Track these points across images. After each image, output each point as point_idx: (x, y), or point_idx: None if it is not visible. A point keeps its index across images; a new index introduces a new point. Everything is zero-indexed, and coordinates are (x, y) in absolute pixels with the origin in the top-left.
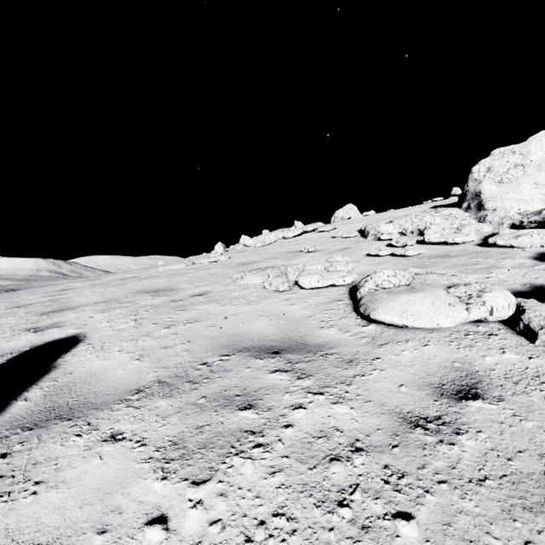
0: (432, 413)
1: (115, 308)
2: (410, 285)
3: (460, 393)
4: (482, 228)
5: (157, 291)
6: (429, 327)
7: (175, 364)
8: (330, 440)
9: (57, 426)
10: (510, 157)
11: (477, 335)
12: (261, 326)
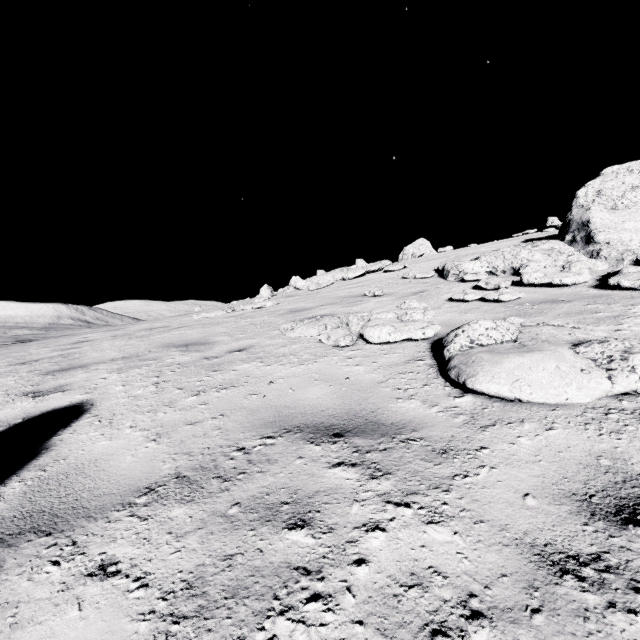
0: (584, 548)
1: (134, 367)
2: (517, 341)
3: (622, 513)
4: (595, 266)
5: (188, 345)
6: (554, 402)
7: (202, 449)
8: (429, 593)
9: (30, 544)
10: (626, 178)
11: (623, 415)
12: (316, 395)
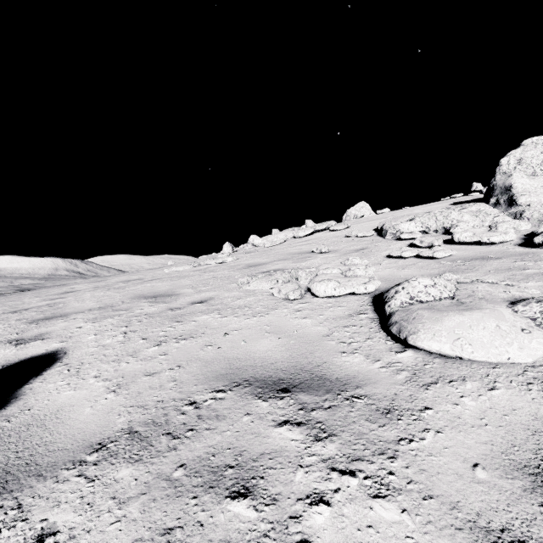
0: None
1: (108, 317)
2: (454, 298)
3: None
4: (519, 226)
5: (157, 297)
6: (495, 361)
7: (156, 403)
8: None
9: None
10: None
11: None
12: (266, 347)
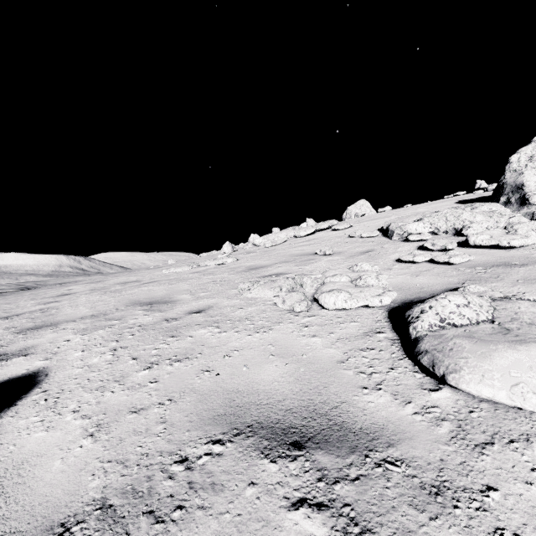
0: None
1: (99, 328)
2: (494, 322)
3: None
4: None
5: (152, 303)
6: None
7: (139, 457)
8: None
9: None
10: None
11: None
12: (272, 376)
